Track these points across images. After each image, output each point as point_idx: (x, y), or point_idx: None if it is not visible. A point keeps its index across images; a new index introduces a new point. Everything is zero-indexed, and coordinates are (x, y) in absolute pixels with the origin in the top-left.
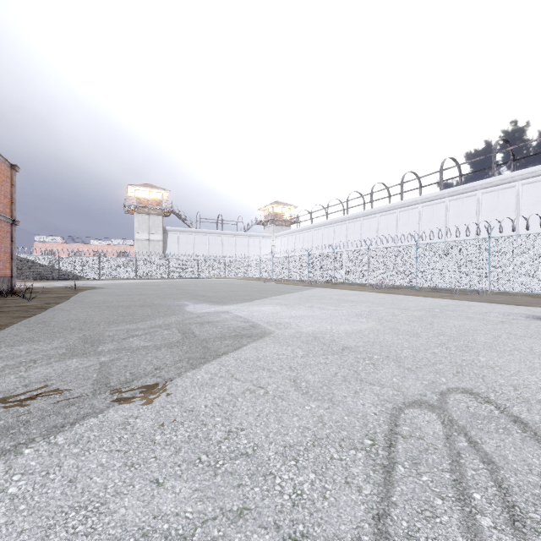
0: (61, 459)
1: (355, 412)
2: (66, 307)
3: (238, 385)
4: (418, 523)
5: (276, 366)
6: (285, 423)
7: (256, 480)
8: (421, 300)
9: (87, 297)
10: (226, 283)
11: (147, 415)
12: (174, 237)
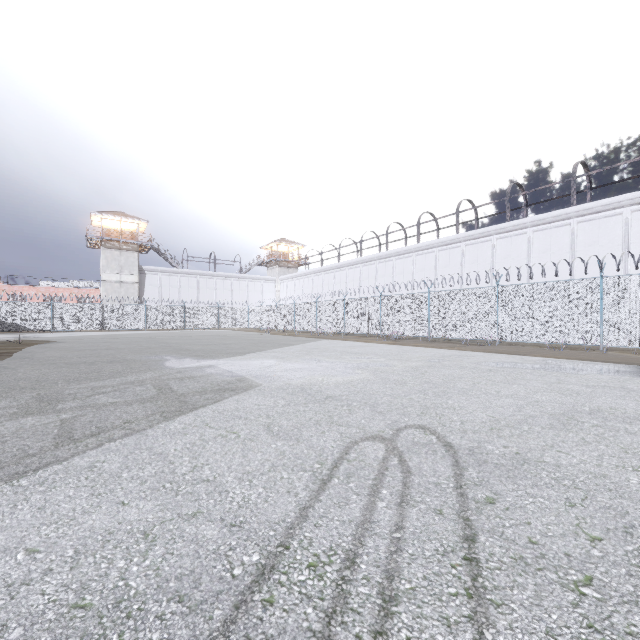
0: (27, 495)
1: (315, 447)
2: (10, 365)
3: (212, 432)
4: (332, 509)
5: (254, 415)
6: (249, 458)
7: (212, 496)
8: (427, 351)
9: (37, 353)
10: (218, 335)
11: (115, 459)
12: (154, 278)
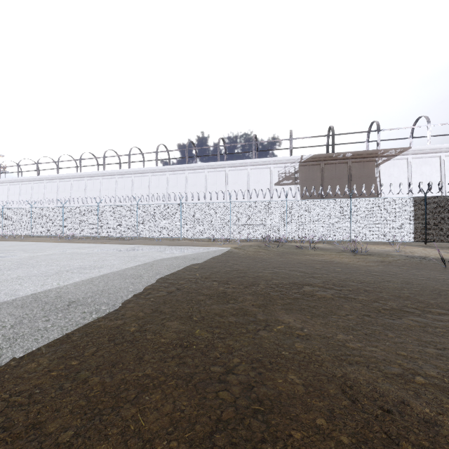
0: None
1: None
2: None
3: None
4: None
5: None
6: None
7: None
8: (74, 245)
9: None
10: None
11: None
12: None
